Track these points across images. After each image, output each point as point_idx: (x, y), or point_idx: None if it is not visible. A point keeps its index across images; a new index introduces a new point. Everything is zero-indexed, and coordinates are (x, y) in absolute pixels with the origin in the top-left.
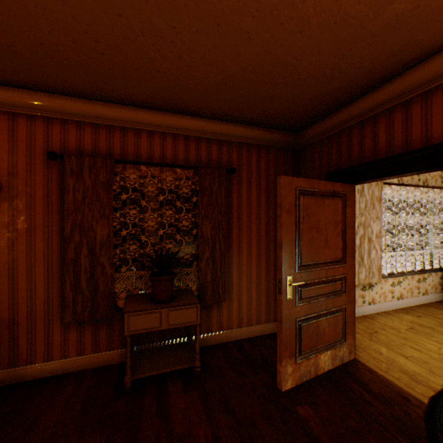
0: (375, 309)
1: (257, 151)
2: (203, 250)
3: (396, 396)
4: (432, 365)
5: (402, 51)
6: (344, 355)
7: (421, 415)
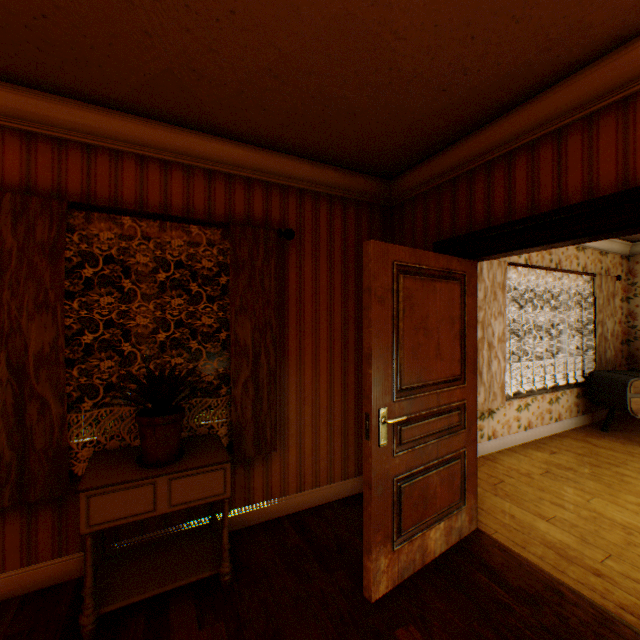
0: (497, 445)
1: (328, 205)
2: (239, 367)
3: (544, 589)
4: (583, 530)
5: (562, 42)
6: (463, 526)
7: (584, 620)
